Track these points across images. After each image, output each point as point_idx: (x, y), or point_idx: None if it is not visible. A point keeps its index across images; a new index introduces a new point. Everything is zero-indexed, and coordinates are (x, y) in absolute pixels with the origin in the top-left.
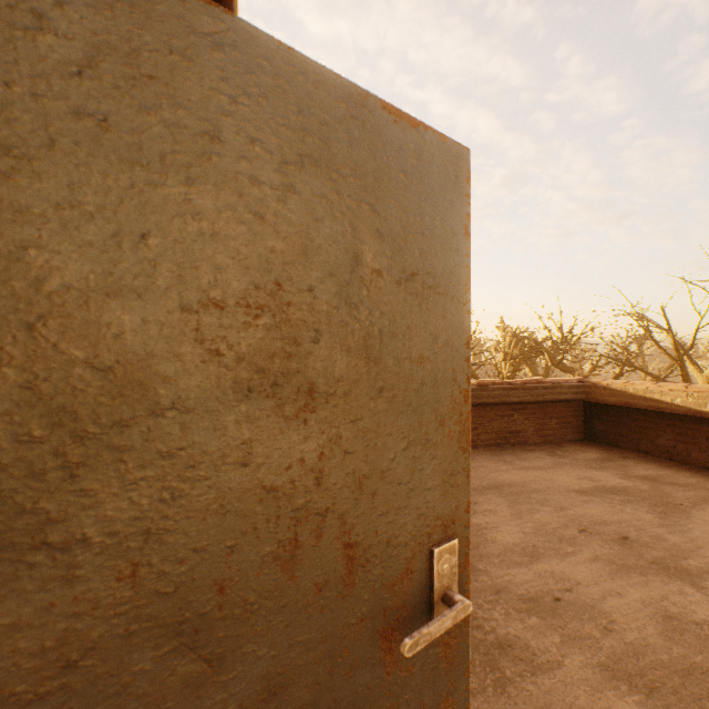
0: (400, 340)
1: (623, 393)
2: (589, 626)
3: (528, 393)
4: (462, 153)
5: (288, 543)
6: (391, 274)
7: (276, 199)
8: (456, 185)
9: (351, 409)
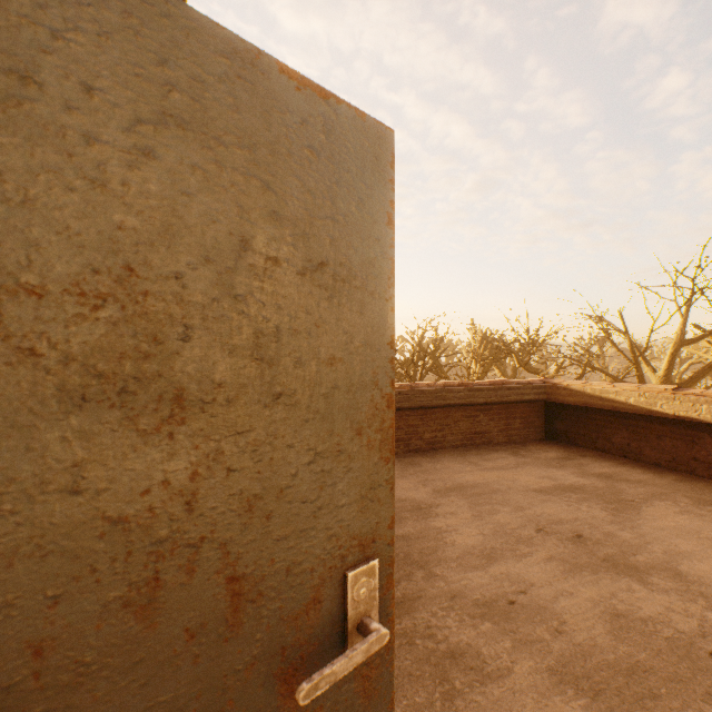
0: (305, 339)
1: (581, 394)
2: (541, 629)
3: (493, 394)
4: (385, 133)
5: (145, 584)
6: (293, 263)
7: (126, 165)
8: (378, 168)
9: (238, 419)
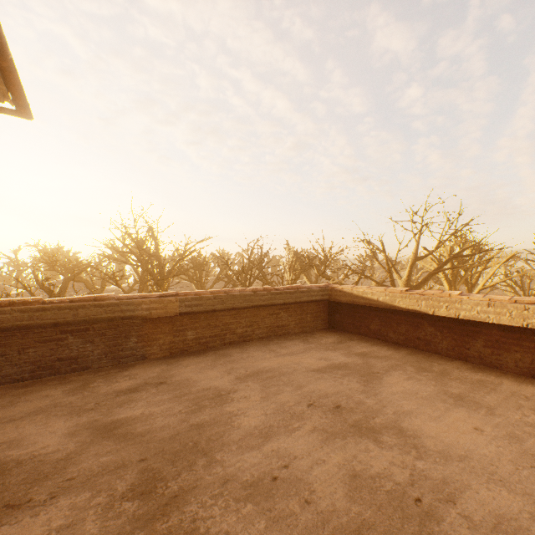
0: None
1: (351, 294)
2: (294, 502)
3: (290, 296)
4: None
5: None
6: None
7: None
8: None
9: None
